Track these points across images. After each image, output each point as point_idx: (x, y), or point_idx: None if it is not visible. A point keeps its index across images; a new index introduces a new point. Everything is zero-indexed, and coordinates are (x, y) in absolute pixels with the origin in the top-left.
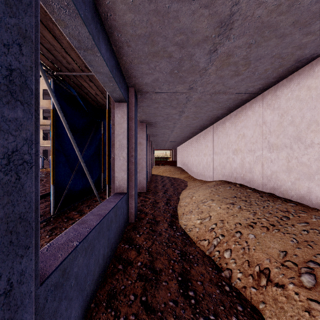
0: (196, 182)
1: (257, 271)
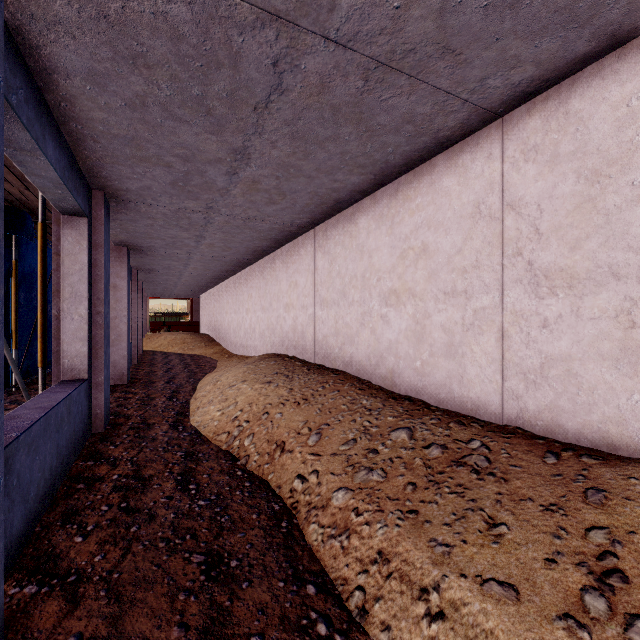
0: (233, 360)
1: (275, 447)
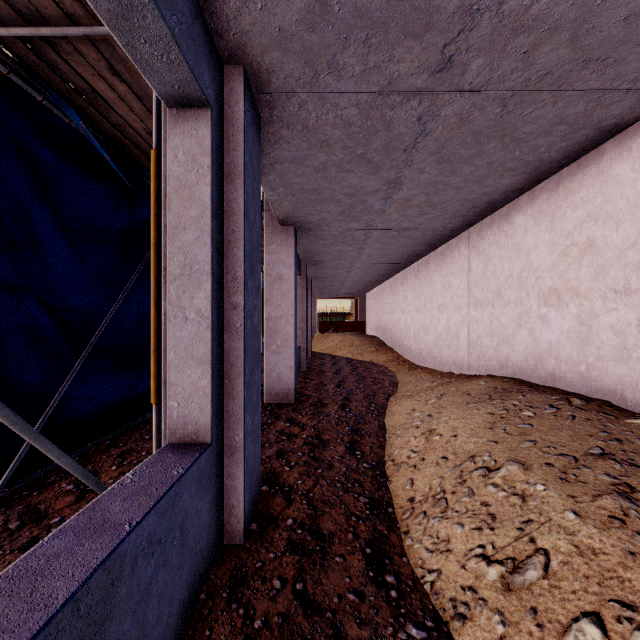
0: (421, 376)
1: None
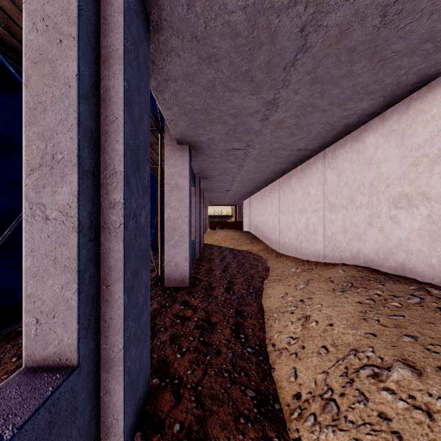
0: (286, 263)
1: None
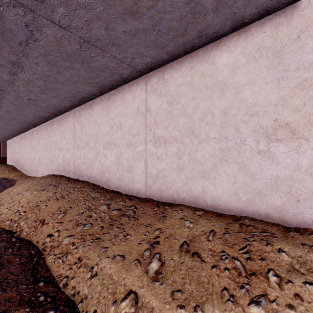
0: (27, 180)
1: (39, 223)
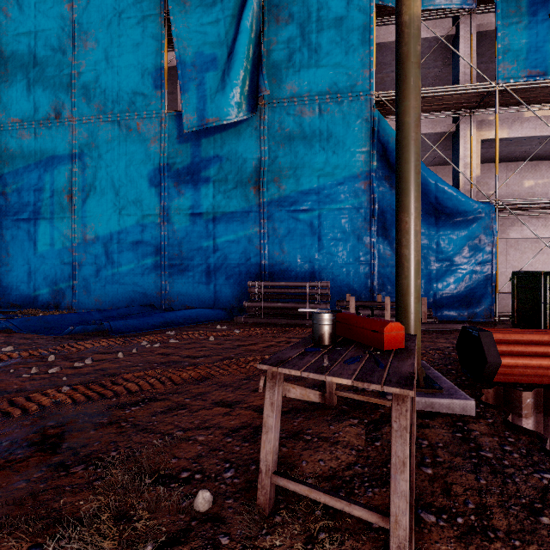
0: None
1: None
